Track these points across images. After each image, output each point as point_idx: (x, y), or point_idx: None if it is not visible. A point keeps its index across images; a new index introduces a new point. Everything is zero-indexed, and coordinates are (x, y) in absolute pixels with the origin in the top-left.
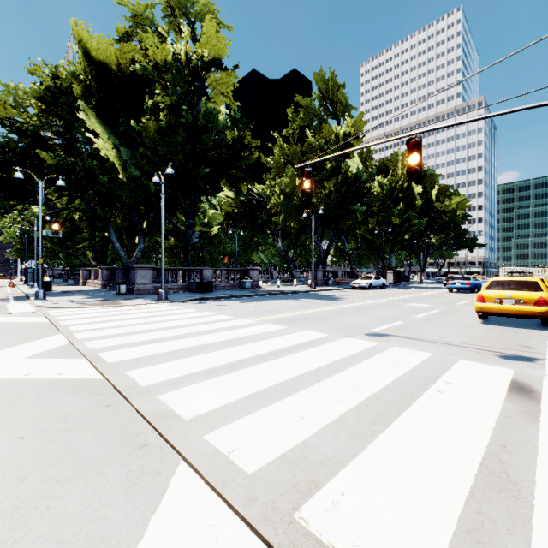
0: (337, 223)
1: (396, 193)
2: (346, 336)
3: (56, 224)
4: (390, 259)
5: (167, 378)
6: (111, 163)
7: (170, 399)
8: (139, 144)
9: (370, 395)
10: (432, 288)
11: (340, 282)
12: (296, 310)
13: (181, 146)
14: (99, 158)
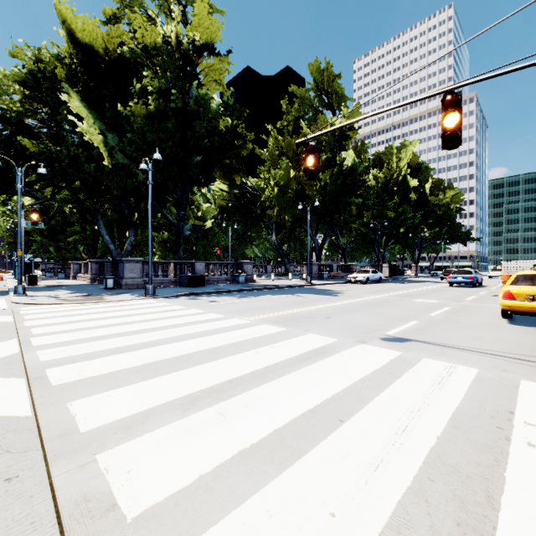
0: (333, 216)
1: (390, 186)
2: (359, 342)
3: (35, 214)
4: (384, 253)
5: (123, 414)
6: (98, 151)
7: (115, 463)
8: (127, 131)
9: (426, 451)
10: (431, 283)
11: (335, 276)
12: (294, 307)
13: (171, 133)
14: (85, 146)
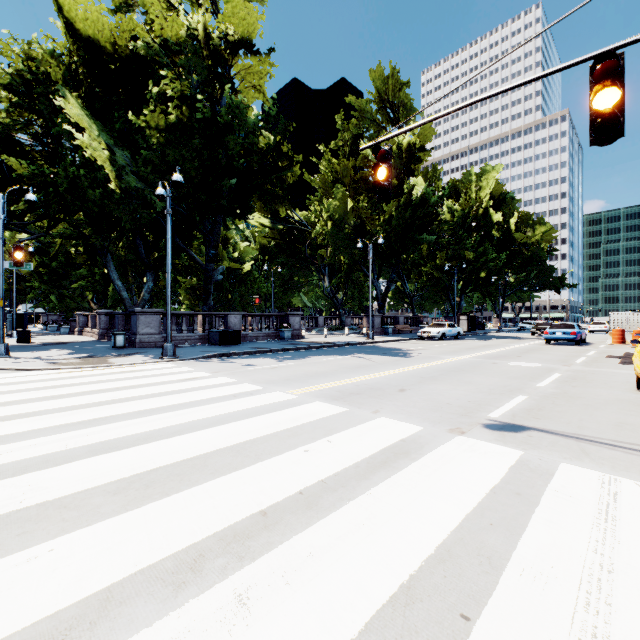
0: (399, 256)
1: (469, 220)
2: (454, 432)
3: (19, 252)
4: (460, 303)
5: (60, 602)
6: (105, 173)
7: None
8: (141, 148)
9: None
10: (521, 339)
11: (402, 331)
12: (355, 373)
13: (197, 151)
14: (89, 167)
